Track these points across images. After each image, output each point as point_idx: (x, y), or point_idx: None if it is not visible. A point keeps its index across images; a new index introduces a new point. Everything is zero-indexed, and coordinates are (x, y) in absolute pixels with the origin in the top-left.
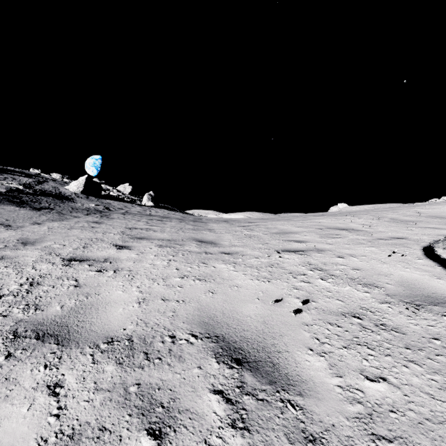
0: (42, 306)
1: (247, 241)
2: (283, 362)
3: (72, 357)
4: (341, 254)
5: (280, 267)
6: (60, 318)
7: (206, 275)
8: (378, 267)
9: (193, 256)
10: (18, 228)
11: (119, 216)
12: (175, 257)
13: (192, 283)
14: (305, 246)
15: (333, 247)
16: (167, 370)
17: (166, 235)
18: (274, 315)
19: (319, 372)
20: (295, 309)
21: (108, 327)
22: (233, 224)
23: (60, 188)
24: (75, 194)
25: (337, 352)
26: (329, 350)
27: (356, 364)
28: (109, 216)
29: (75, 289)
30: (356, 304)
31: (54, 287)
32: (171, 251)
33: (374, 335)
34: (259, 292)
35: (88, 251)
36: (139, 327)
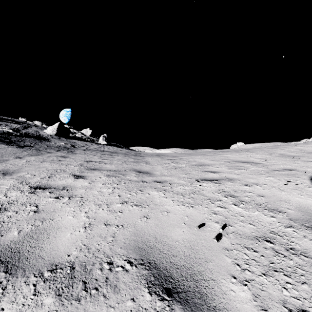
0: (3, 231)
1: (174, 171)
2: (210, 292)
3: (16, 287)
4: (247, 183)
5: (200, 194)
6: (15, 244)
7: (142, 201)
8: (278, 194)
9: (132, 184)
10: (3, 161)
11: (81, 152)
12: (119, 185)
13: (130, 209)
14: (218, 176)
15: (240, 176)
16: (102, 303)
17: (113, 167)
18: (198, 239)
19: (245, 304)
20: (216, 233)
21: (55, 253)
22: (163, 157)
23: (40, 131)
24: (50, 136)
25: (258, 280)
26: (251, 278)
27: (277, 294)
28: (73, 152)
29: (34, 214)
30: (266, 228)
31: (17, 213)
32: (115, 180)
33: (287, 260)
34: (185, 217)
35: (52, 180)
36: (82, 252)
